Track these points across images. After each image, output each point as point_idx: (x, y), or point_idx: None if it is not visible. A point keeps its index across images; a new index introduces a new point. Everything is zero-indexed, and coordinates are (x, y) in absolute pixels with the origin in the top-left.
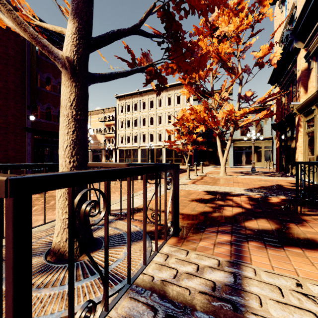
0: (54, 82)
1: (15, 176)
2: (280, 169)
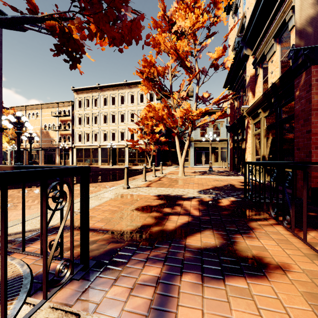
0: None
1: None
2: (233, 168)
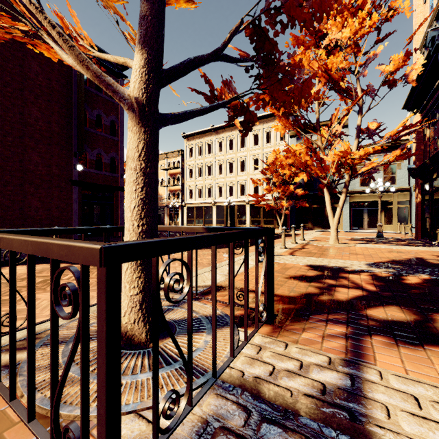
0: (106, 120)
1: (108, 244)
2: (423, 234)
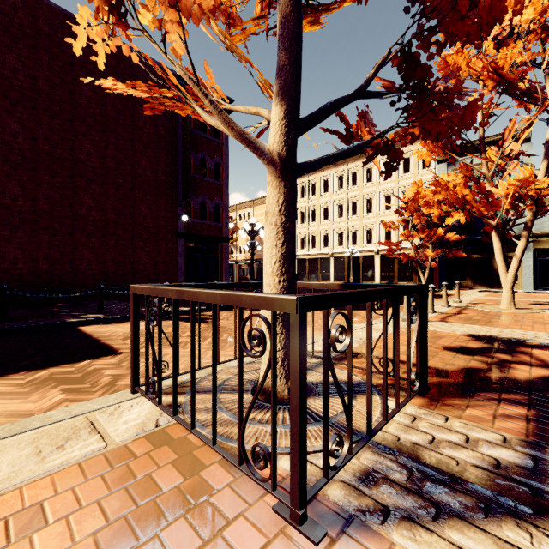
0: (210, 163)
1: (300, 296)
2: None
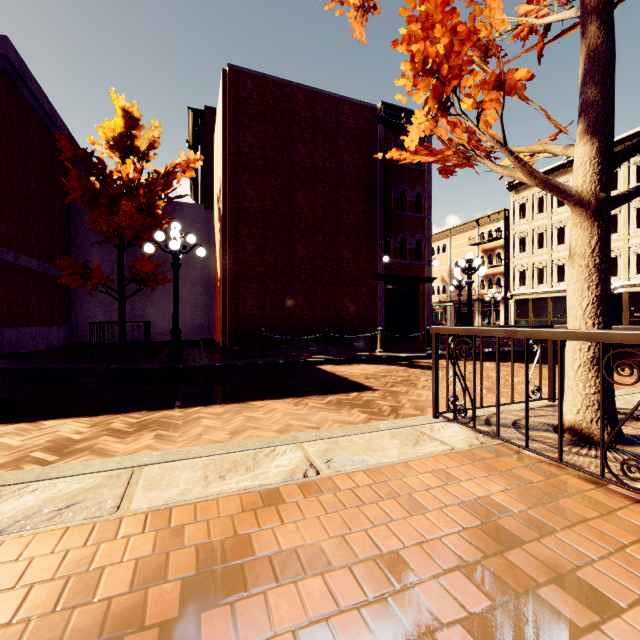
0: (411, 195)
1: None
2: None
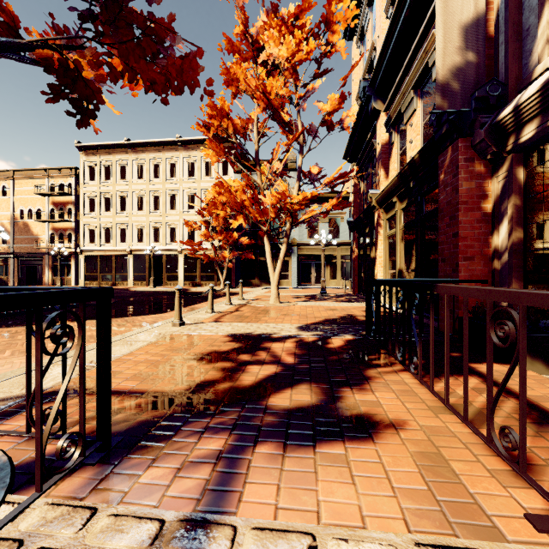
0: None
1: None
2: (359, 290)
